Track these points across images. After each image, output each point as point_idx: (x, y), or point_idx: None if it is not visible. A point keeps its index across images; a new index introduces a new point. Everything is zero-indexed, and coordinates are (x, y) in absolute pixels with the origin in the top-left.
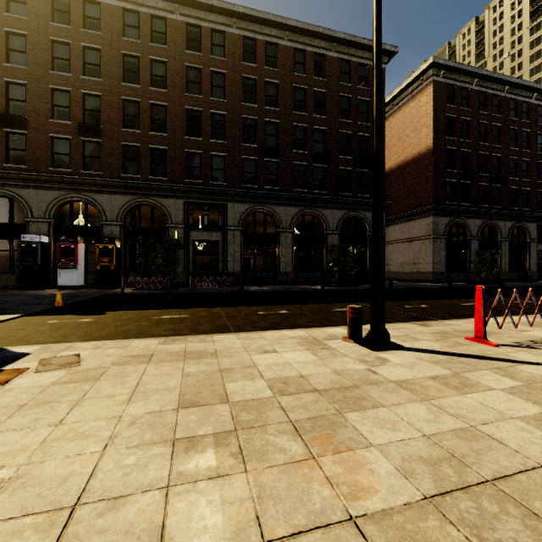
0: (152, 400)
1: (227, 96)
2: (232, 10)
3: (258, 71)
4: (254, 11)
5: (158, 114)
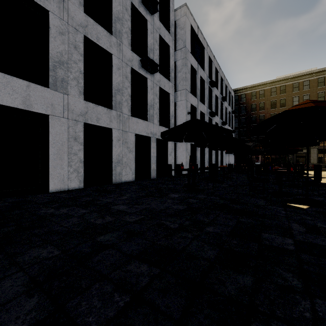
0: (310, 172)
1: None
2: (312, 72)
3: (325, 88)
4: (323, 68)
5: None
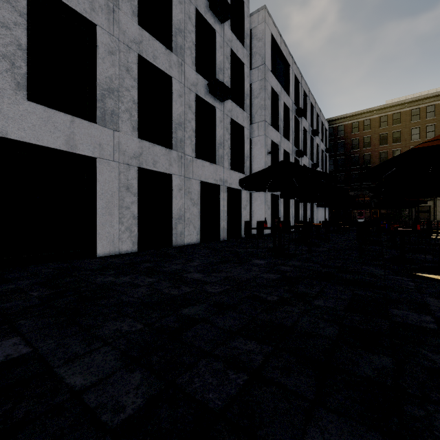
0: None
1: (436, 135)
2: (439, 94)
3: None
4: None
5: (396, 153)
